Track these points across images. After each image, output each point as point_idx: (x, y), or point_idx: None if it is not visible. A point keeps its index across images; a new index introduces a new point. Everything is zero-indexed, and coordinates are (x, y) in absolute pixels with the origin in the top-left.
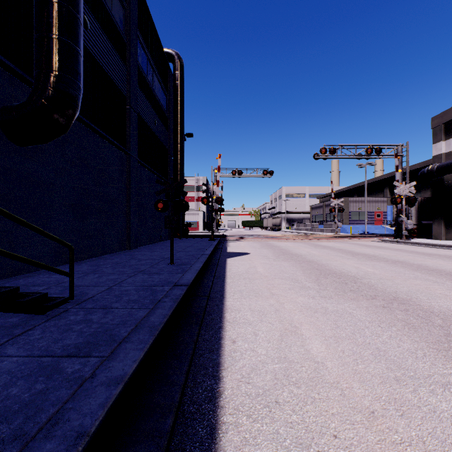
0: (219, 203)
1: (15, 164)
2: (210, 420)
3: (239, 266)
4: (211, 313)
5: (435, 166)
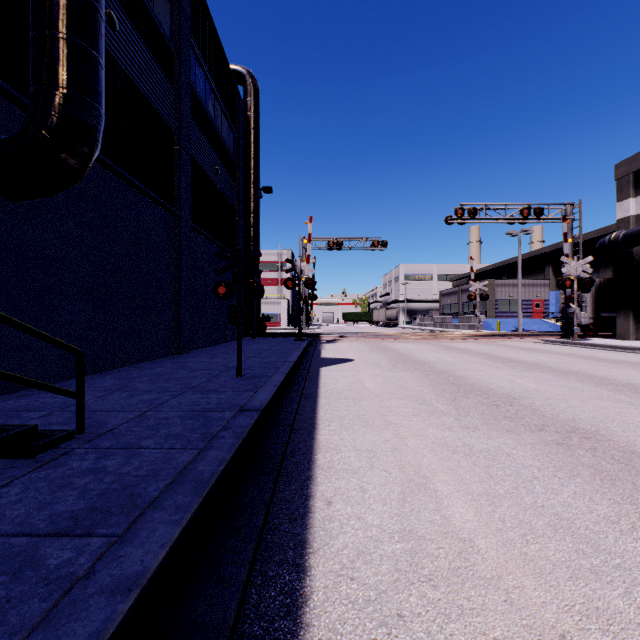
0: (310, 287)
1: (2, 227)
2: None
3: (339, 379)
4: (295, 454)
5: (620, 234)
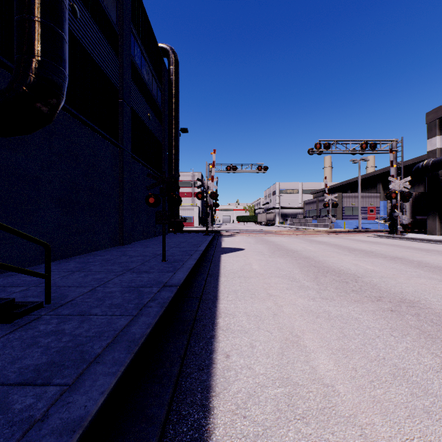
0: (214, 198)
1: None
2: None
3: (234, 263)
4: (203, 318)
5: (430, 161)
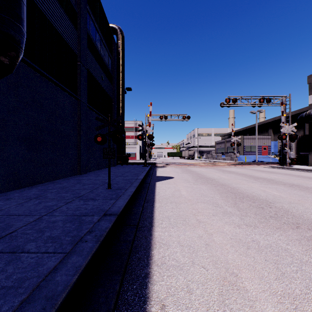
0: (151, 139)
1: None
2: None
3: (166, 189)
4: (138, 249)
5: (311, 111)
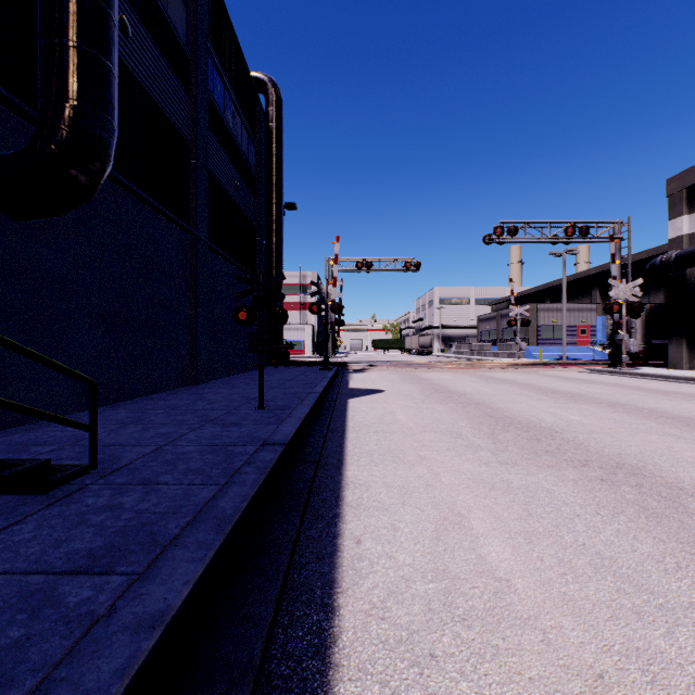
0: (337, 311)
1: (8, 249)
2: (316, 692)
3: (368, 412)
4: (322, 490)
5: (673, 254)
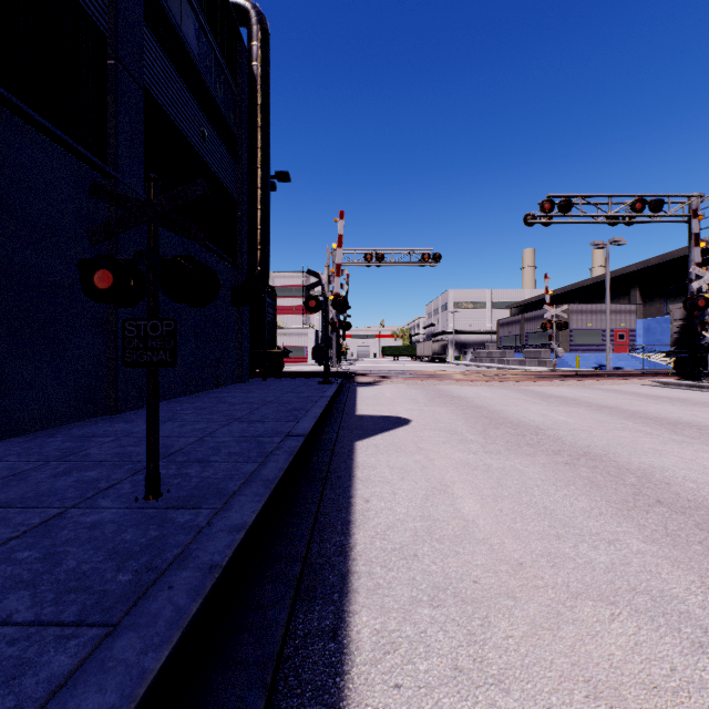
0: (341, 308)
1: None
2: None
3: (395, 483)
4: None
5: None
